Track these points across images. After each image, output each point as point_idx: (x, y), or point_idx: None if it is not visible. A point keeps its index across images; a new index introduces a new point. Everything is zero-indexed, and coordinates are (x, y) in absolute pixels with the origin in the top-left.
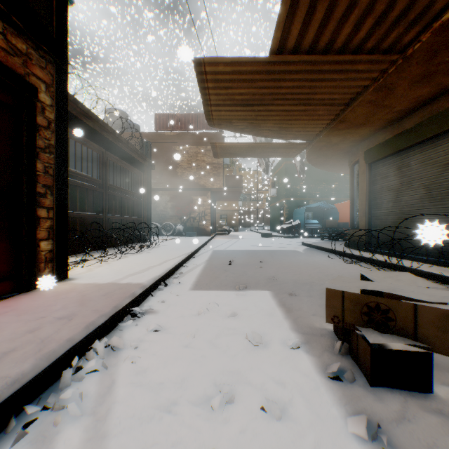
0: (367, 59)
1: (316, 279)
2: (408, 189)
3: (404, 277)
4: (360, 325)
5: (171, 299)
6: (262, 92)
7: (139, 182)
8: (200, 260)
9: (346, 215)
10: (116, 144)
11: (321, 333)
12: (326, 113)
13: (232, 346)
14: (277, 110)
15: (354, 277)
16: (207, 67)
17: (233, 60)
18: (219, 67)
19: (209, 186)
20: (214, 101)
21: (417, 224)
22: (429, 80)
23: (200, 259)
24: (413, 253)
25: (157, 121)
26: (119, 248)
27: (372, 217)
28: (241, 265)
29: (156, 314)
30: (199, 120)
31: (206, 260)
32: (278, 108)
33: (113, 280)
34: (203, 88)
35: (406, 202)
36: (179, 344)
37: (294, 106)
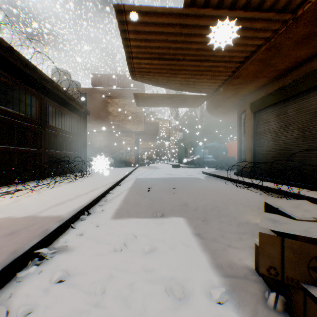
0: (265, 18)
1: (221, 204)
2: (285, 131)
3: (308, 206)
4: (307, 282)
5: (90, 231)
6: (176, 47)
7: (76, 125)
8: (125, 187)
9: (233, 151)
10: (55, 92)
11: (244, 273)
12: (225, 70)
13: (149, 305)
14: (187, 65)
15: (250, 201)
16: (127, 17)
17: (151, 10)
18: (139, 17)
19: (133, 129)
20: (135, 54)
21: (293, 158)
22: (309, 42)
23: (125, 186)
24: (289, 180)
25: (93, 79)
26: (57, 177)
27: (256, 153)
28: (158, 191)
29: (69, 253)
30: (126, 80)
31: (129, 187)
32: (188, 63)
33: (33, 213)
34: (125, 40)
35: (284, 141)
36: (84, 303)
37: (201, 62)
